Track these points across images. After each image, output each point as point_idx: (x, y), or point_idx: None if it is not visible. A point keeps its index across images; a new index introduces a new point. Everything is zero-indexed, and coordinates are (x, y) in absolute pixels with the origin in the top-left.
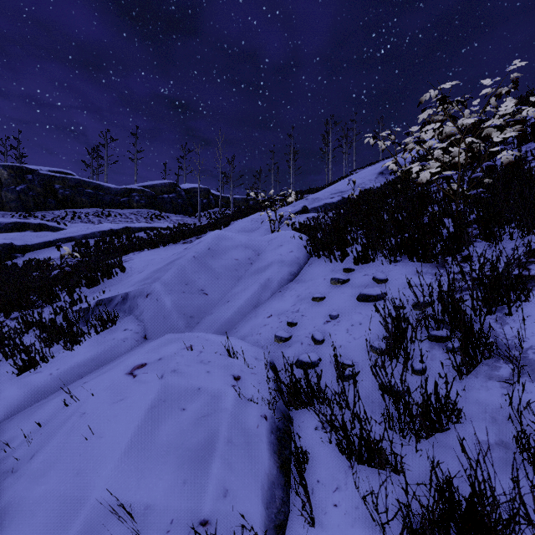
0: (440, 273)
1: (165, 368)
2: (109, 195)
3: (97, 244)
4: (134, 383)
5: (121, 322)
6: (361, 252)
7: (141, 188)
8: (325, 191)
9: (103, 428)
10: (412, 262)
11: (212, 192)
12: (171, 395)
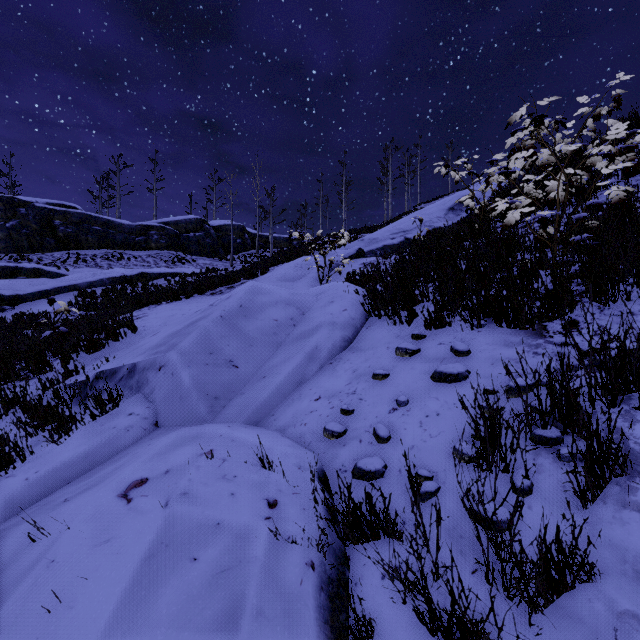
0: (538, 344)
1: (172, 488)
2: (122, 233)
3: (105, 294)
4: (127, 512)
5: (126, 403)
6: (434, 313)
7: (161, 225)
8: (384, 231)
9: (75, 590)
10: (500, 328)
11: (248, 230)
12: (178, 536)
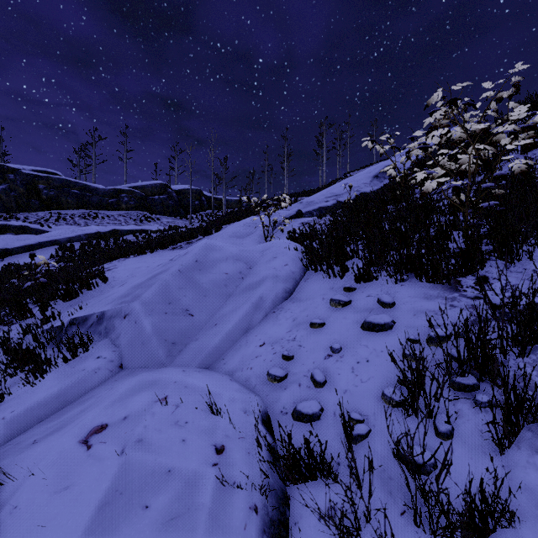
0: (454, 298)
1: (128, 435)
2: (97, 196)
3: (82, 248)
4: (86, 459)
5: (95, 347)
6: (363, 269)
7: (130, 189)
8: (320, 195)
9: None
10: (421, 283)
11: (204, 194)
12: (132, 483)
